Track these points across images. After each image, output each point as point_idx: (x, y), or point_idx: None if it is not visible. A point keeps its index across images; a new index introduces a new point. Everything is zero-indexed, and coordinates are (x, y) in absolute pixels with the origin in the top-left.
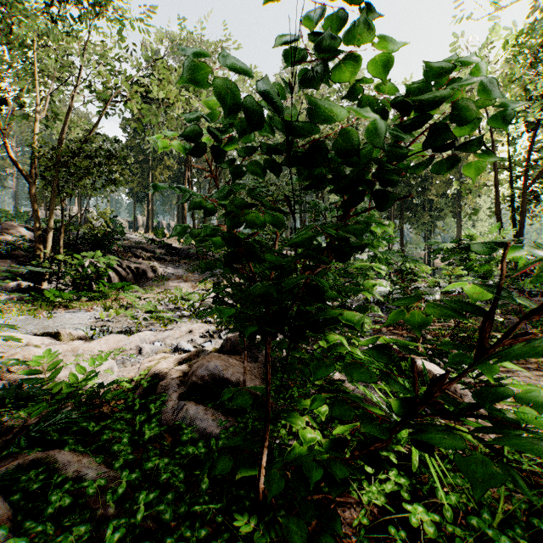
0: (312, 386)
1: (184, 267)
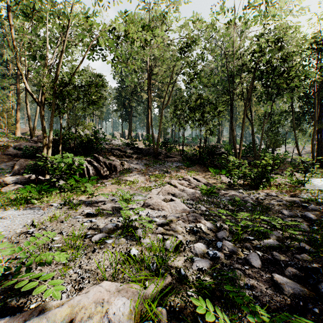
0: None
1: (144, 162)
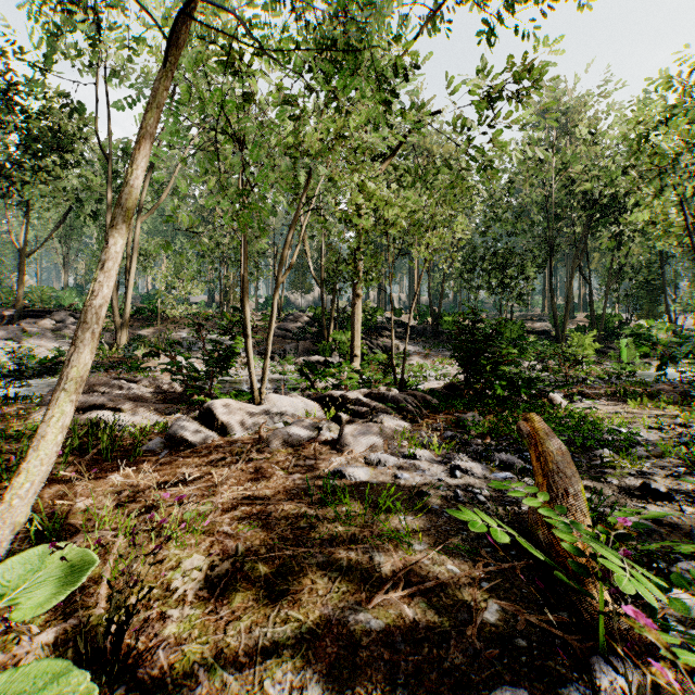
0: (491, 394)
1: (422, 345)
